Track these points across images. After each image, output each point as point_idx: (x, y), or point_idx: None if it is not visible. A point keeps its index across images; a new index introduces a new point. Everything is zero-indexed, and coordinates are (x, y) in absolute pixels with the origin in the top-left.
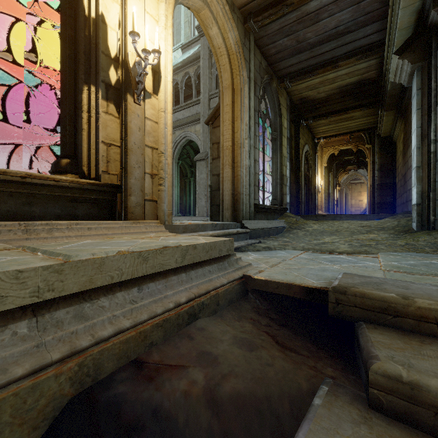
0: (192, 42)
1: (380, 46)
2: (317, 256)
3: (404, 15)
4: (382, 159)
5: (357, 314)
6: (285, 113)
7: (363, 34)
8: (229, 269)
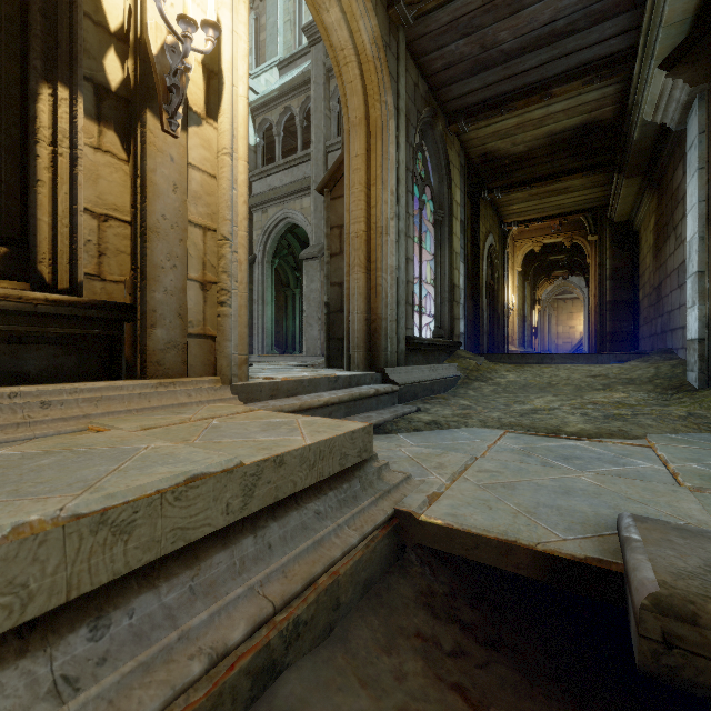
0: (297, 57)
1: (625, 59)
2: (532, 443)
3: None
4: (616, 259)
5: None
6: (457, 178)
7: (597, 37)
8: (364, 500)
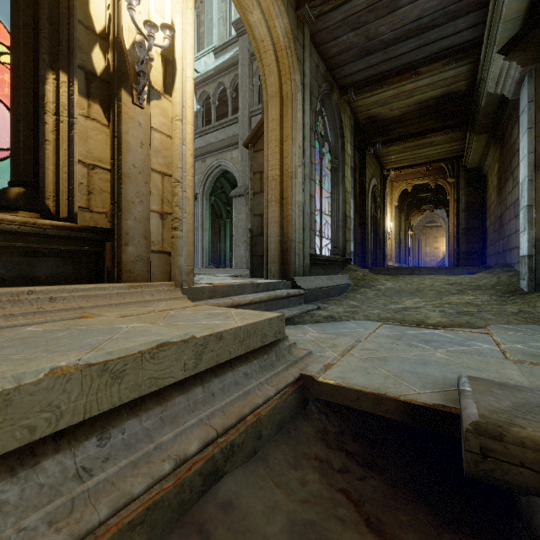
0: (228, 45)
1: (474, 46)
2: (402, 331)
3: (513, 0)
4: (469, 196)
5: (526, 481)
6: (348, 136)
7: (453, 30)
8: (278, 367)
